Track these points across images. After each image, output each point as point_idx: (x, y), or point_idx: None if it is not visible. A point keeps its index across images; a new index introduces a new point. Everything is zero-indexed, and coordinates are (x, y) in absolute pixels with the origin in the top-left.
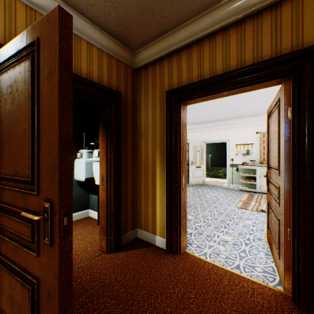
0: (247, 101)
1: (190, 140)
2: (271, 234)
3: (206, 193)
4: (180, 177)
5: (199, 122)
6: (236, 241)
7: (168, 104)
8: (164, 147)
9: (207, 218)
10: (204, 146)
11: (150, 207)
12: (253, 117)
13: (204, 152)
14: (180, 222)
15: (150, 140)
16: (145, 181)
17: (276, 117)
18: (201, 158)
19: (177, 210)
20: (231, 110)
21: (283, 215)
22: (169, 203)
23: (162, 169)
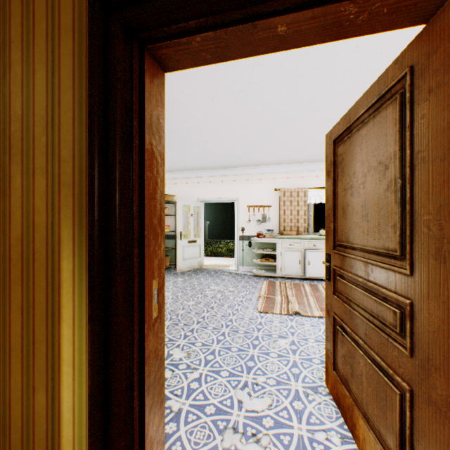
0: (269, 136)
1: (178, 197)
2: (354, 394)
3: (206, 287)
4: (143, 290)
5: (194, 167)
6: (279, 410)
7: (98, 38)
8: (87, 191)
9: (213, 348)
10: (201, 207)
11: (42, 395)
12: (271, 166)
13: (202, 218)
14: (143, 439)
15: (40, 168)
16: (26, 305)
17: (389, 124)
18: (197, 226)
19: (131, 404)
20: (244, 150)
21: (447, 395)
22: (100, 385)
23: (82, 264)
